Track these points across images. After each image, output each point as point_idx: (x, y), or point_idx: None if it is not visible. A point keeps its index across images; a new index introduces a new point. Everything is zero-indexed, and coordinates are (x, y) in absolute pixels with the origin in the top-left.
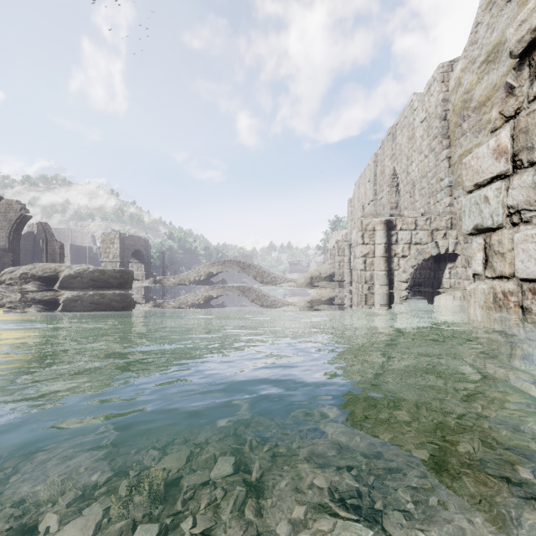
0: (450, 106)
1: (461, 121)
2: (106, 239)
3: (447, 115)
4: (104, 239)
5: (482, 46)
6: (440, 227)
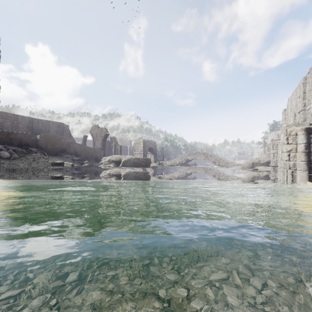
0: None
1: None
2: (137, 143)
3: None
4: (136, 143)
5: None
6: None
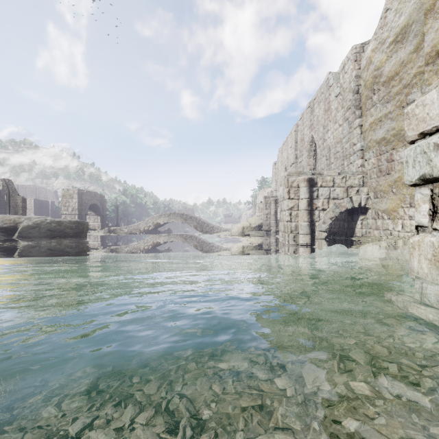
0: (361, 82)
1: (371, 94)
2: (66, 195)
3: (359, 89)
4: (64, 195)
5: (391, 29)
6: (353, 184)
